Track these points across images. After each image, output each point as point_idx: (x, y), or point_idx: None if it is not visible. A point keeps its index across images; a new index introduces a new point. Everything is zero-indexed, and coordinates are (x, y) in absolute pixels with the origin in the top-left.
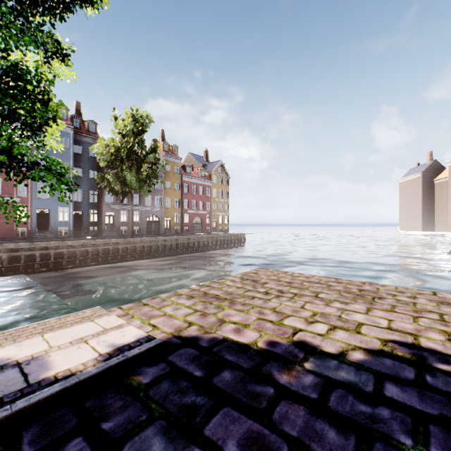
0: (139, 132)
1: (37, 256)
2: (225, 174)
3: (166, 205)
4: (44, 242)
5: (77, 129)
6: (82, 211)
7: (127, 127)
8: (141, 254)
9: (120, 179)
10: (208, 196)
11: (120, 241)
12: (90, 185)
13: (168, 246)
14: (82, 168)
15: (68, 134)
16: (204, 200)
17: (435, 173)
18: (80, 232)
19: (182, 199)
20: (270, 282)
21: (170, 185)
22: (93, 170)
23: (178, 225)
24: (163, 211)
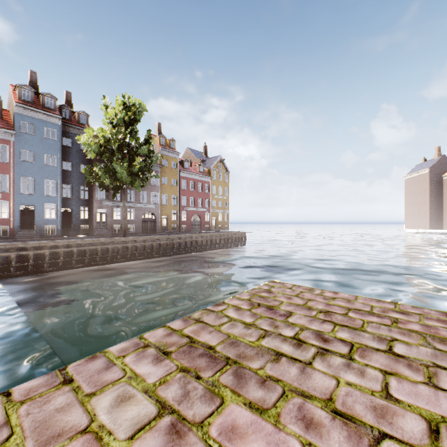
0: (132, 122)
1: (13, 258)
2: (224, 170)
3: (163, 202)
4: (21, 242)
5: (67, 120)
6: (72, 207)
7: (117, 116)
8: (134, 255)
9: (109, 172)
10: (207, 193)
11: (110, 240)
12: (81, 180)
13: (163, 245)
14: (71, 161)
15: (55, 124)
16: (202, 197)
17: (443, 168)
18: (70, 230)
19: (179, 196)
20: (295, 311)
21: (167, 181)
22: (84, 164)
23: (176, 223)
24: (159, 208)
